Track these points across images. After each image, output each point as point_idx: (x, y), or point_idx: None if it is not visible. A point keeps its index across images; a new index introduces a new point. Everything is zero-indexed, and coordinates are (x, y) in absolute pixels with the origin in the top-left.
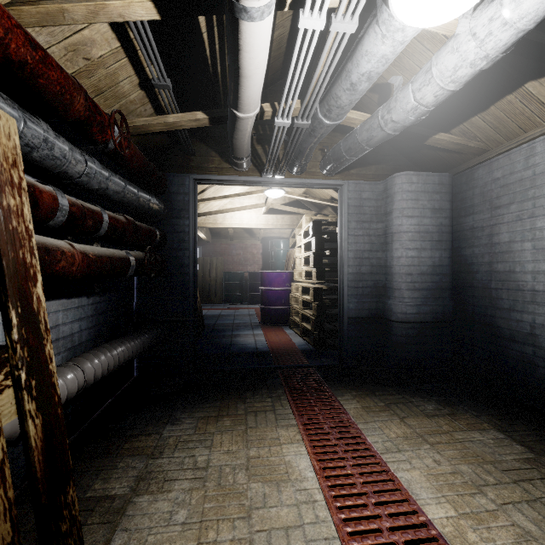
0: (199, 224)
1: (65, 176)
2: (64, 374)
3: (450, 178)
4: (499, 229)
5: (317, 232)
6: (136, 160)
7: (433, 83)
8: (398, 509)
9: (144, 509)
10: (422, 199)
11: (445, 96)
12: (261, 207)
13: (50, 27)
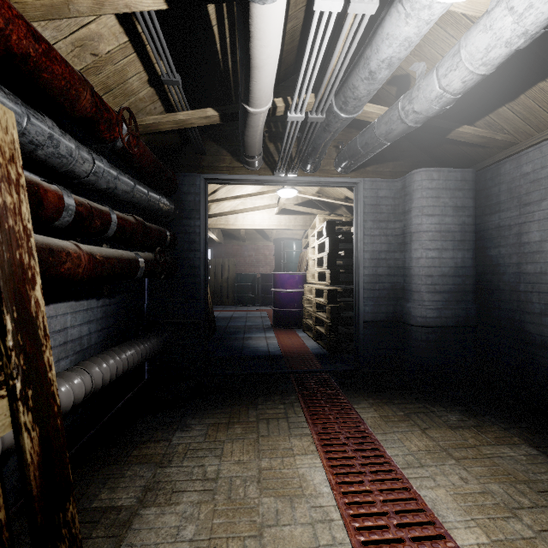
0: (211, 225)
1: (73, 175)
2: (71, 378)
3: (473, 174)
4: (529, 227)
5: (331, 232)
6: (146, 159)
7: (462, 67)
8: (423, 533)
9: (150, 523)
10: (444, 197)
11: (475, 82)
12: (273, 207)
13: (56, 21)
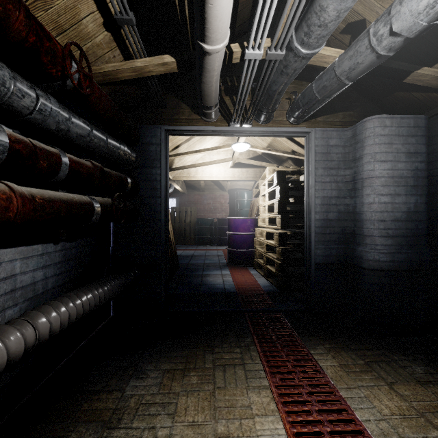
0: (175, 177)
1: (12, 111)
2: (8, 334)
3: (426, 120)
4: None
5: (281, 180)
6: (102, 104)
7: None
8: None
9: None
10: (396, 143)
11: None
12: (228, 161)
13: None
